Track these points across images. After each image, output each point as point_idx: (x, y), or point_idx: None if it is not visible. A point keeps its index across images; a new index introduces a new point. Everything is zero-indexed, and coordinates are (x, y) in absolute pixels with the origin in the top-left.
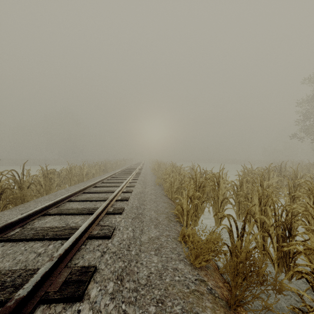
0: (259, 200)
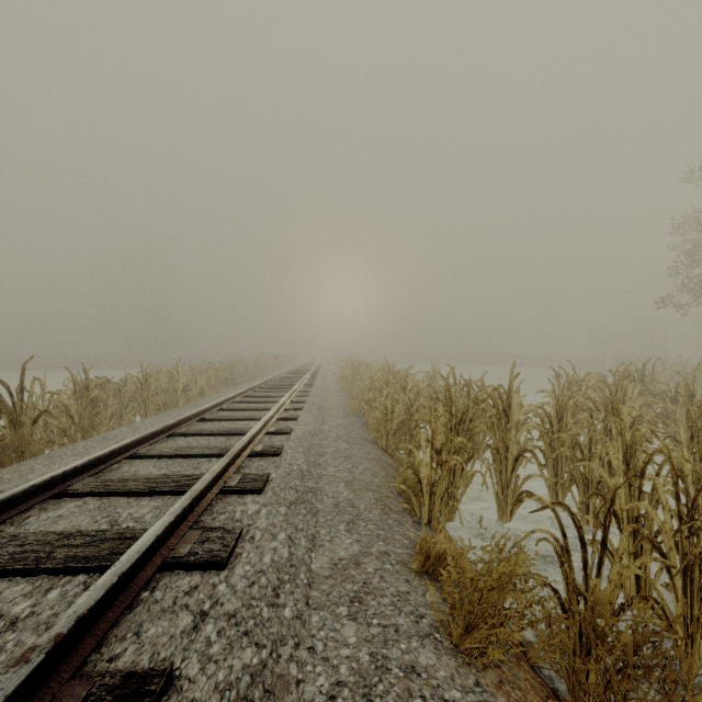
0: (625, 458)
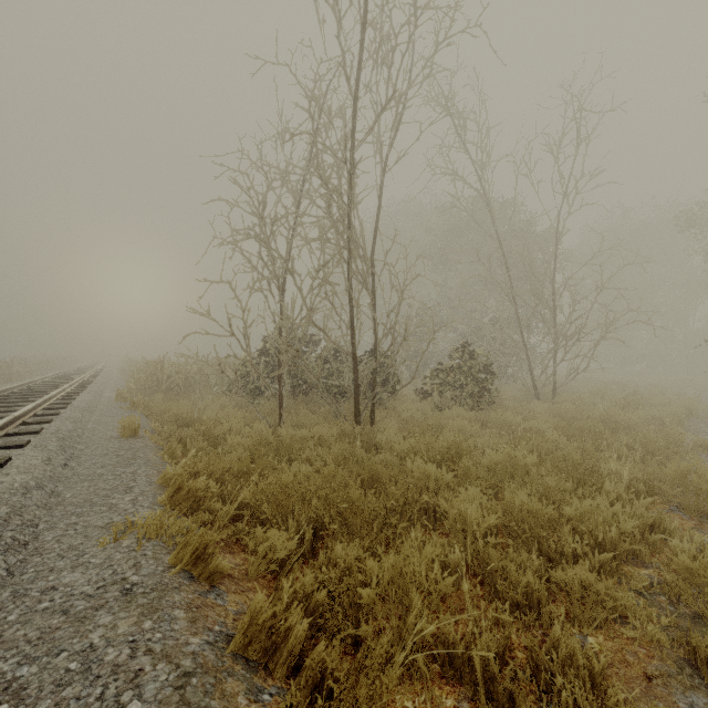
0: None
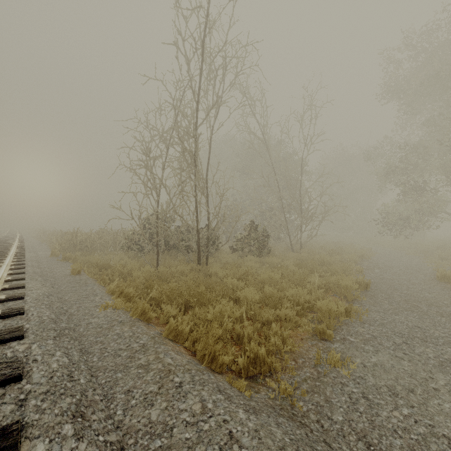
0: None
